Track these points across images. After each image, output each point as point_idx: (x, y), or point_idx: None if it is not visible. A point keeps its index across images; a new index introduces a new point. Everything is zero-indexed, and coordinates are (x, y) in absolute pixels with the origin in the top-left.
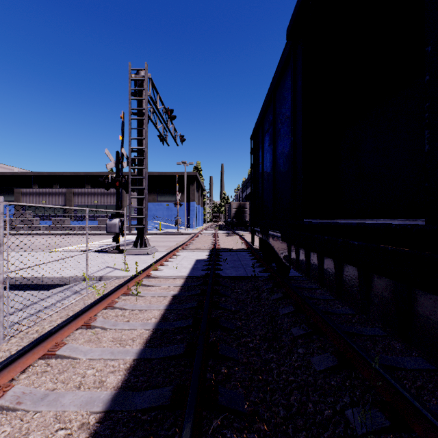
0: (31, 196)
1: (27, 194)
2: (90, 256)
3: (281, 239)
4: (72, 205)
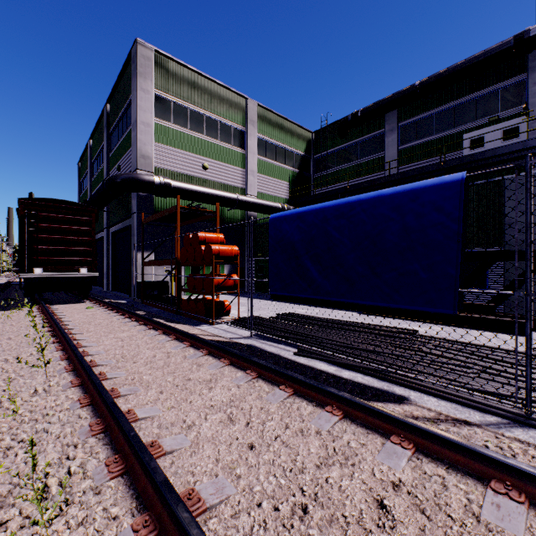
0: None
1: None
2: None
3: None
4: None
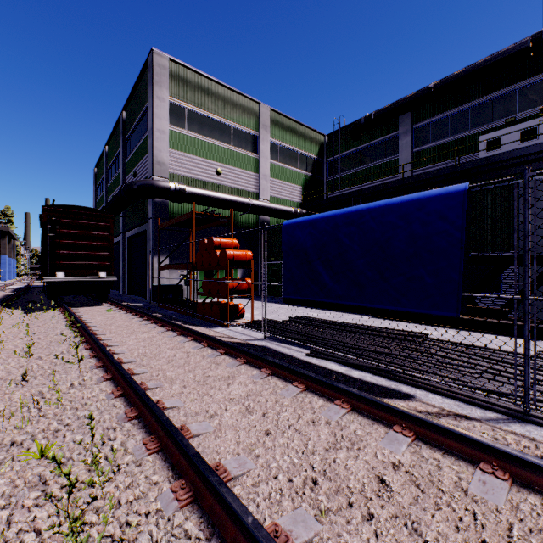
0: None
1: None
2: None
3: None
4: None
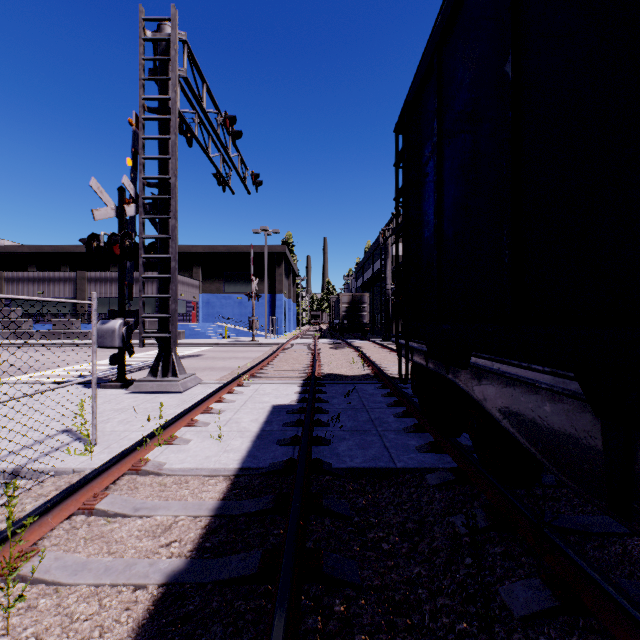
0: (20, 283)
1: (13, 280)
2: (58, 395)
3: (593, 407)
4: (85, 298)
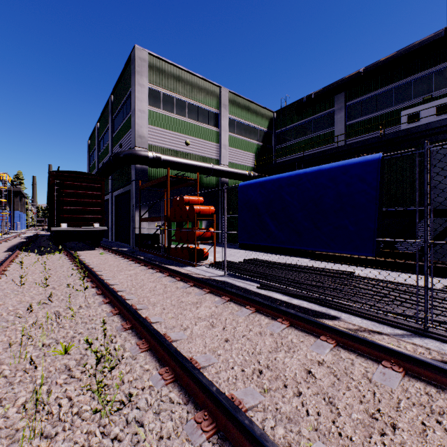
0: None
1: None
2: None
3: None
4: None
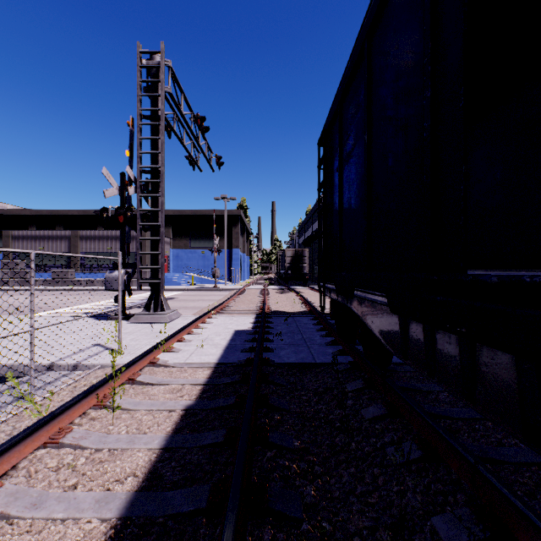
0: (24, 240)
1: (19, 237)
2: (80, 324)
3: (390, 308)
4: (78, 253)
